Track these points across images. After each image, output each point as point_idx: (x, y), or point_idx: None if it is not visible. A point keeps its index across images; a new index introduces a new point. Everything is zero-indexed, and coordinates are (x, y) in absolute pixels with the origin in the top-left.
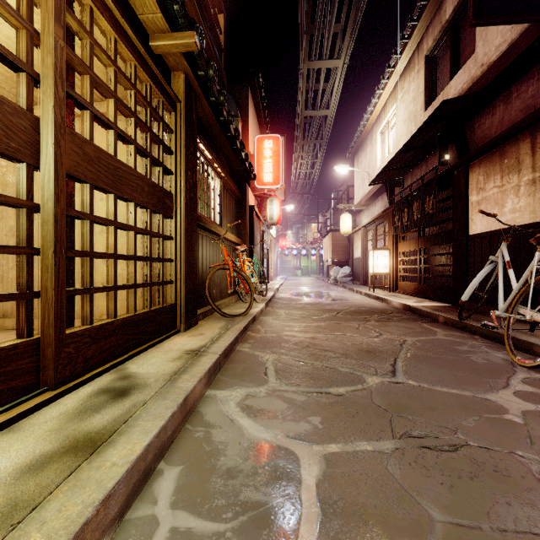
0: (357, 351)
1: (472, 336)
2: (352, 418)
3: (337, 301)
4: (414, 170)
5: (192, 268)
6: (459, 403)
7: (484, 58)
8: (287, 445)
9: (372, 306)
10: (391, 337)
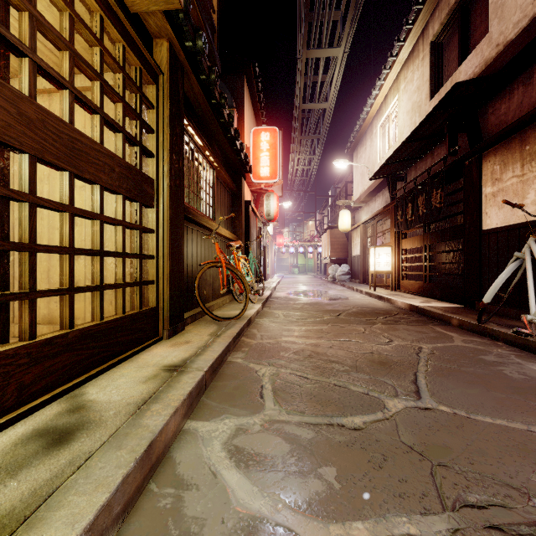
0: (368, 362)
1: (495, 342)
2: (378, 469)
3: (338, 301)
4: (418, 162)
5: (178, 266)
6: (514, 443)
7: (500, 37)
8: (291, 525)
9: (375, 306)
10: (404, 344)
